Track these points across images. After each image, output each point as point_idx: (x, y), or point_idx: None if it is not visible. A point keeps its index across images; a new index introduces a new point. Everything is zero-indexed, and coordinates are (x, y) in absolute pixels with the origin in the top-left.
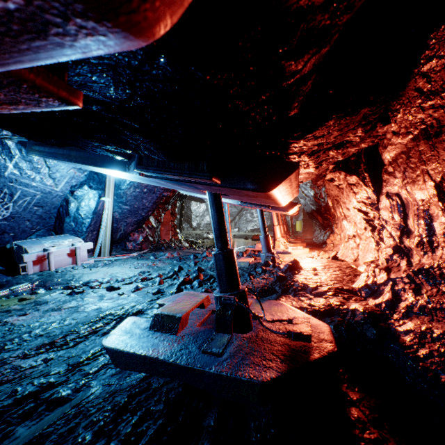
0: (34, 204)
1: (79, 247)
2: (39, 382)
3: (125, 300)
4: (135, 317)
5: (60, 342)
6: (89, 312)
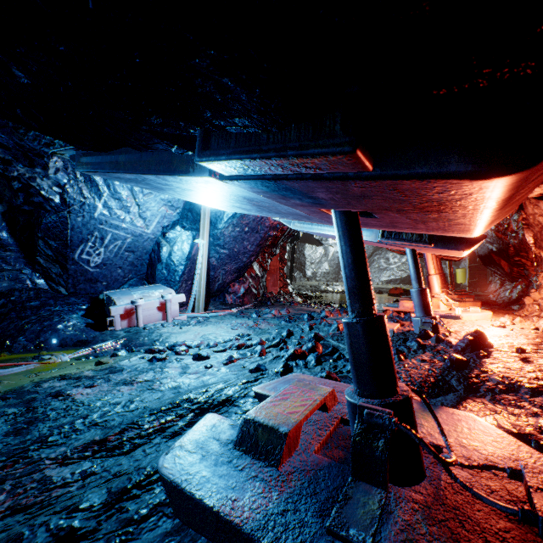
0: (125, 249)
1: (170, 299)
2: (57, 525)
3: (213, 376)
4: (216, 415)
5: (114, 441)
6: (164, 392)
